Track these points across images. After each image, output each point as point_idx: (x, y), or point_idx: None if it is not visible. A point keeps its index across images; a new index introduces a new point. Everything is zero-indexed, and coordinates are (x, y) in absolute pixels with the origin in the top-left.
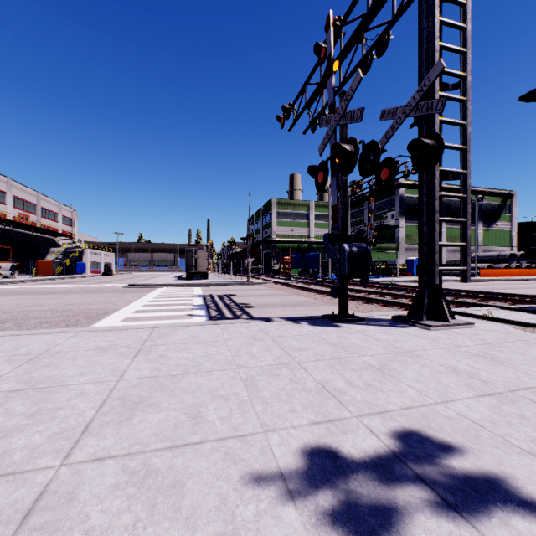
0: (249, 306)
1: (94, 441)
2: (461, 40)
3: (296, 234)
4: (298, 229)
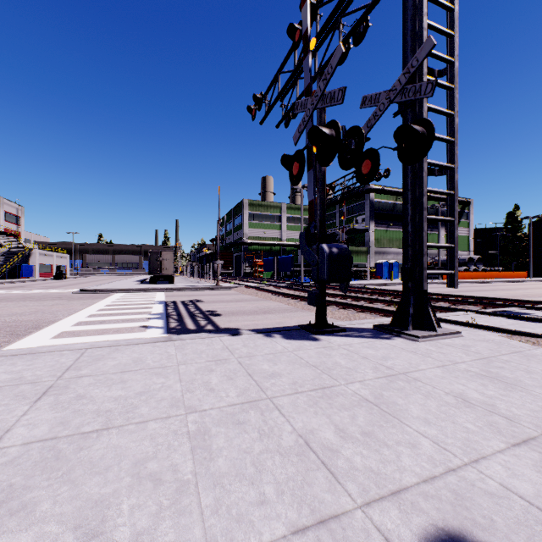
0: (216, 313)
1: None
2: (448, 22)
3: (269, 237)
4: (270, 231)
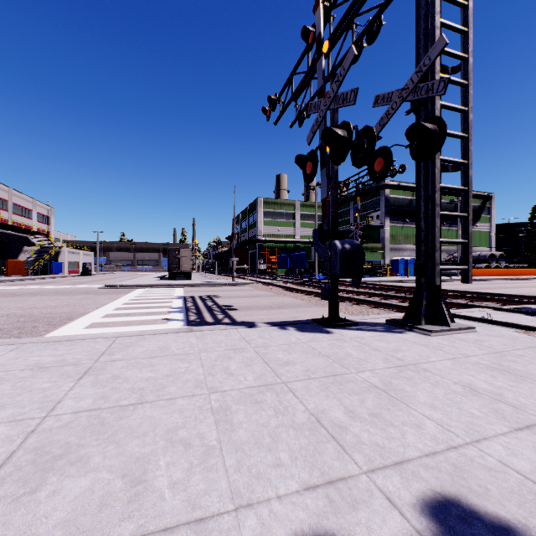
0: (232, 308)
1: None
2: (462, 19)
3: (283, 234)
4: (285, 228)
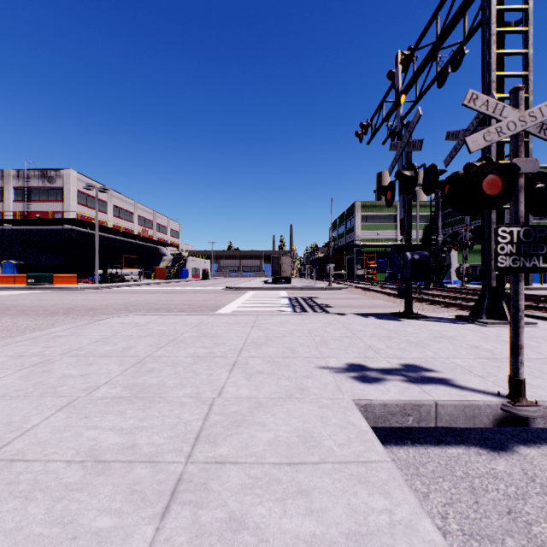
0: (328, 306)
1: (247, 353)
2: (524, 63)
3: (383, 238)
4: (384, 232)
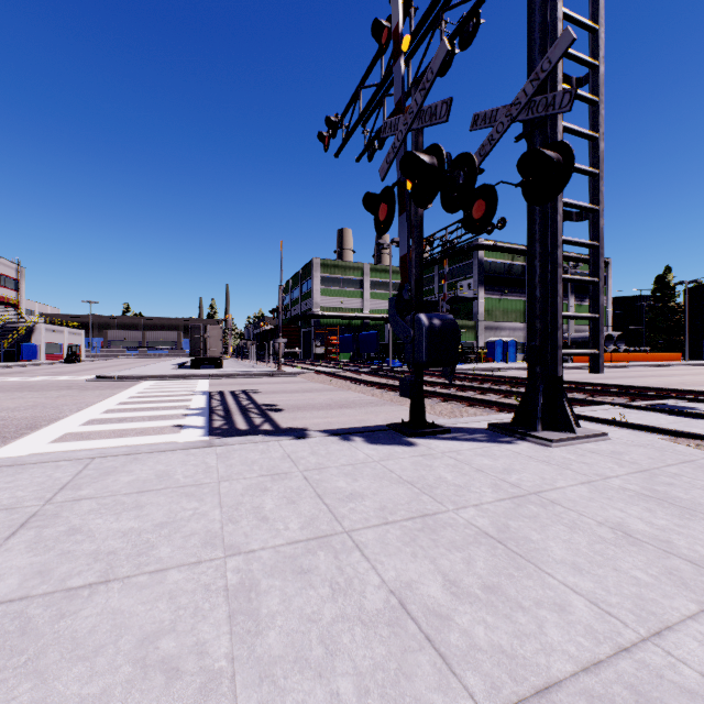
0: (276, 408)
1: None
2: (590, 13)
3: (347, 307)
4: (349, 300)
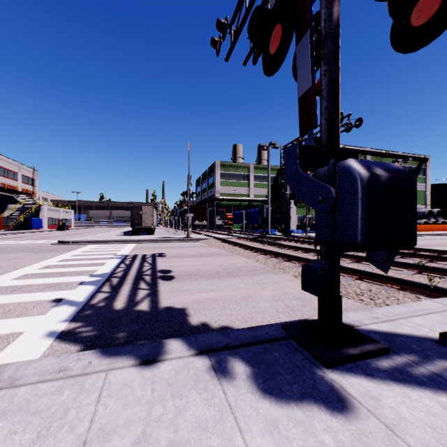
0: (168, 275)
1: None
2: None
3: (238, 193)
4: (240, 188)
